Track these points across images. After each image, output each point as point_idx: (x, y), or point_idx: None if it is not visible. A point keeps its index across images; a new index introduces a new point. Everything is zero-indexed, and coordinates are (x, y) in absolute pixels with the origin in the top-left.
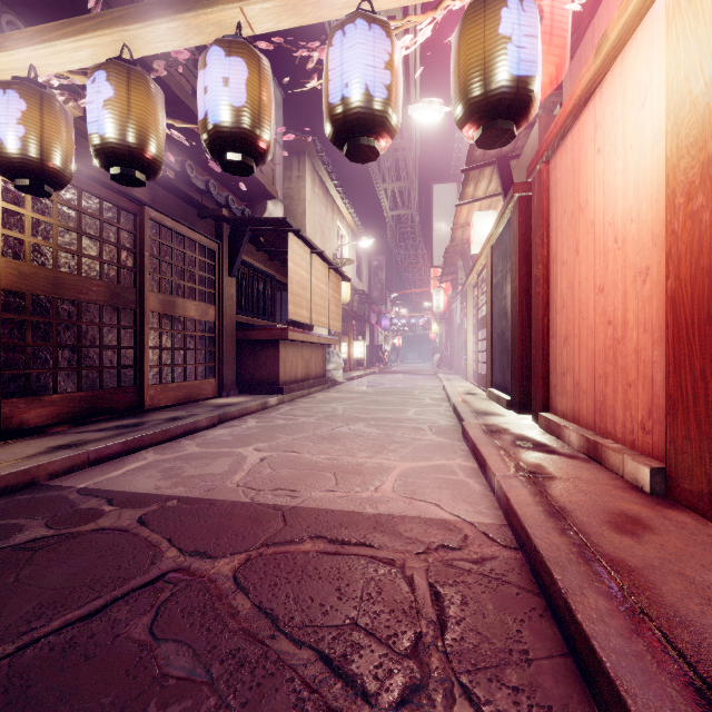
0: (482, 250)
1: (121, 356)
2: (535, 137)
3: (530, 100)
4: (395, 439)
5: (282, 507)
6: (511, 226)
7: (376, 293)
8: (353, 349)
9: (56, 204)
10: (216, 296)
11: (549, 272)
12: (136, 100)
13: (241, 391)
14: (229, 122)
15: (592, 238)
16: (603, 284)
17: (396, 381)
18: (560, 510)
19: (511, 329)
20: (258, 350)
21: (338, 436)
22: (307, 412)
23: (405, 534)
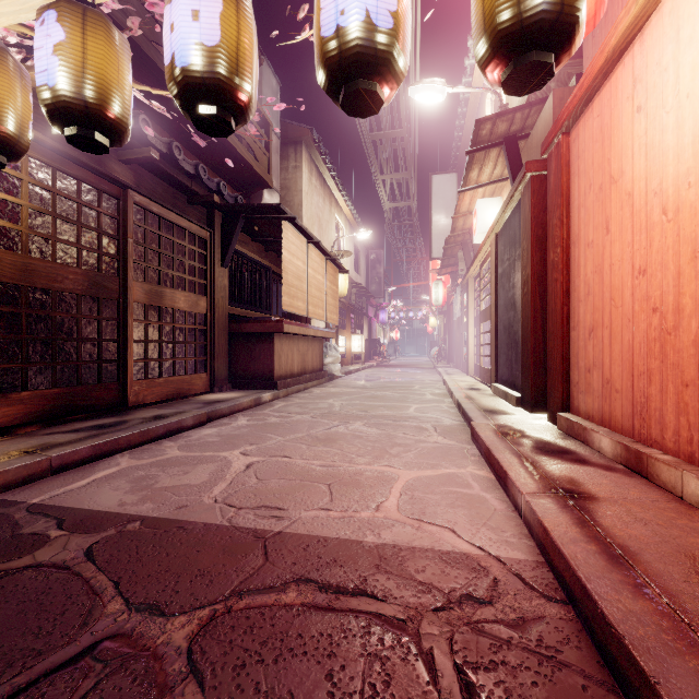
0: (486, 239)
1: (102, 350)
2: (548, 112)
3: (576, 23)
4: (397, 441)
5: (264, 533)
6: (521, 209)
7: (374, 286)
8: (351, 343)
9: (25, 183)
10: (207, 287)
11: (568, 255)
12: (93, 46)
13: (235, 385)
14: (200, 65)
15: (629, 212)
16: (645, 264)
17: (395, 374)
18: (620, 550)
19: (521, 321)
20: (252, 344)
21: (335, 437)
22: (302, 408)
23: (417, 577)
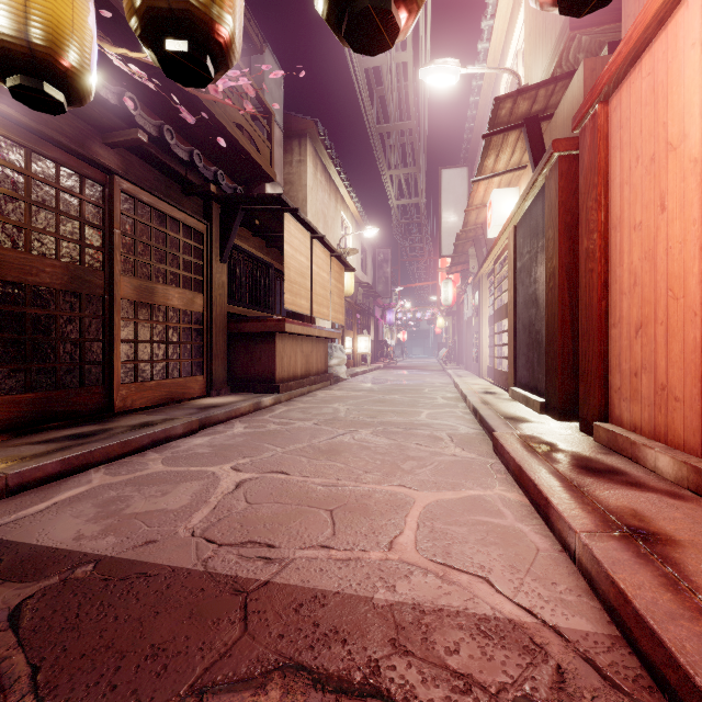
0: (502, 232)
1: (85, 350)
2: (577, 85)
3: None
4: (409, 454)
5: (246, 584)
6: (545, 195)
7: (381, 286)
8: (357, 344)
9: None
10: (204, 283)
11: (607, 242)
12: None
13: (234, 389)
14: None
15: (695, 183)
16: None
17: (403, 377)
18: None
19: (545, 318)
20: (252, 344)
21: (339, 448)
22: (305, 414)
23: (449, 662)
